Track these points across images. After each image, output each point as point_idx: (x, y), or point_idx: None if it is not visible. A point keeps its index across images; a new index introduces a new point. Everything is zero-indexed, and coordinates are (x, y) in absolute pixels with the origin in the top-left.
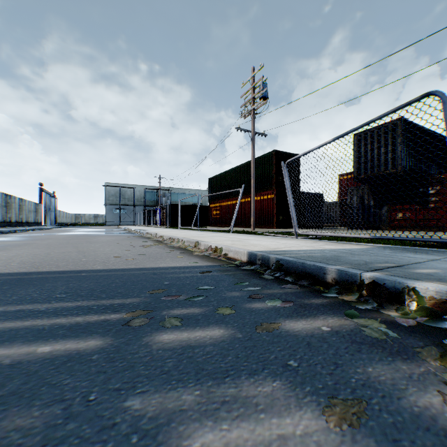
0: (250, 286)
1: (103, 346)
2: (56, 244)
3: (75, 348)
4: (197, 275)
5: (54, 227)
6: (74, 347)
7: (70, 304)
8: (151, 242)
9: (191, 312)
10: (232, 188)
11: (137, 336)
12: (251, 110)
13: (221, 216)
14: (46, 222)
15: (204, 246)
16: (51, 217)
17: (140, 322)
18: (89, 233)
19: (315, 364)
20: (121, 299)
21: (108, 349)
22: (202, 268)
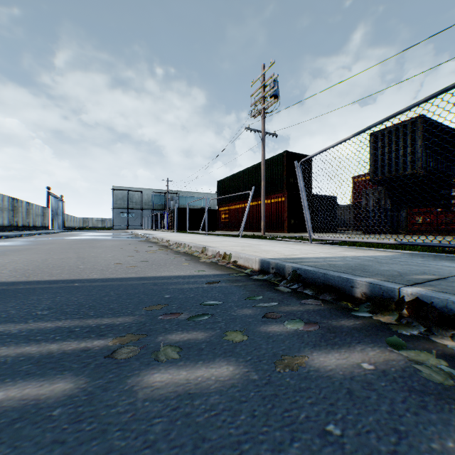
0: (264, 301)
1: (72, 391)
2: (57, 249)
3: (34, 396)
4: (203, 286)
5: (61, 231)
6: (34, 393)
7: (49, 325)
8: (157, 247)
9: (193, 338)
10: (242, 191)
11: (120, 375)
12: (261, 109)
13: (230, 220)
14: (53, 226)
15: (212, 252)
16: (58, 221)
17: (127, 352)
18: (94, 237)
19: (366, 431)
20: (111, 317)
21: (78, 398)
22: (208, 278)
